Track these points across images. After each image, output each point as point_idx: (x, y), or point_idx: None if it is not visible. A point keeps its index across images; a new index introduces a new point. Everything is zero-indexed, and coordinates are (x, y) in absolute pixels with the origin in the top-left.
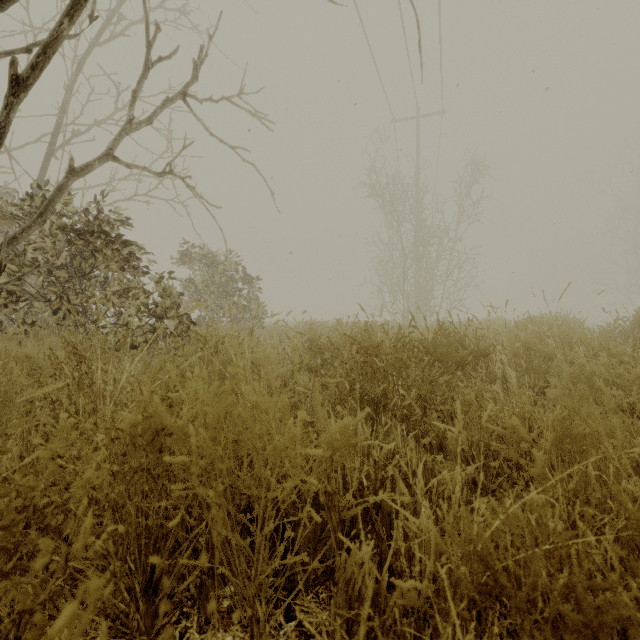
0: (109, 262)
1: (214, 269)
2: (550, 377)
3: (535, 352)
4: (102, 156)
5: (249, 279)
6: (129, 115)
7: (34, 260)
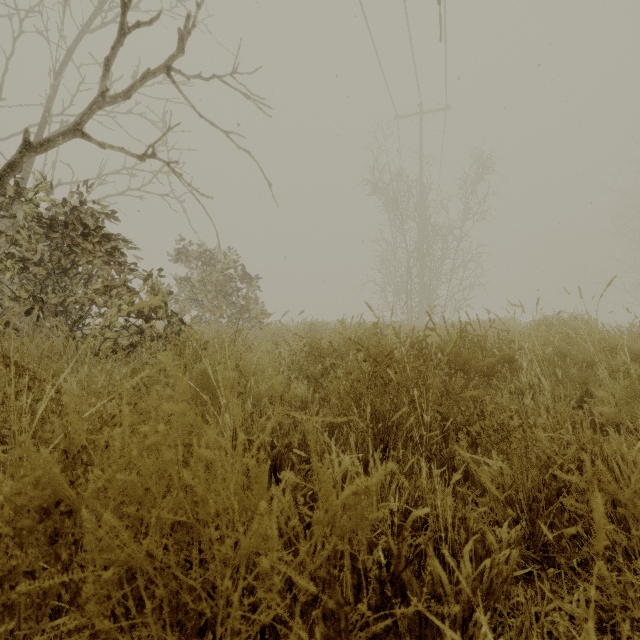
0: (88, 257)
1: (211, 267)
2: (588, 388)
3: (569, 358)
4: (67, 131)
5: (248, 278)
6: (101, 86)
7: (9, 255)
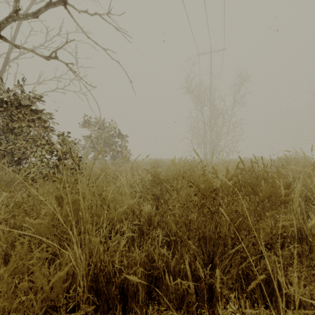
0: (20, 122)
1: (102, 130)
2: None
3: None
4: None
5: (121, 136)
6: (15, 6)
7: None
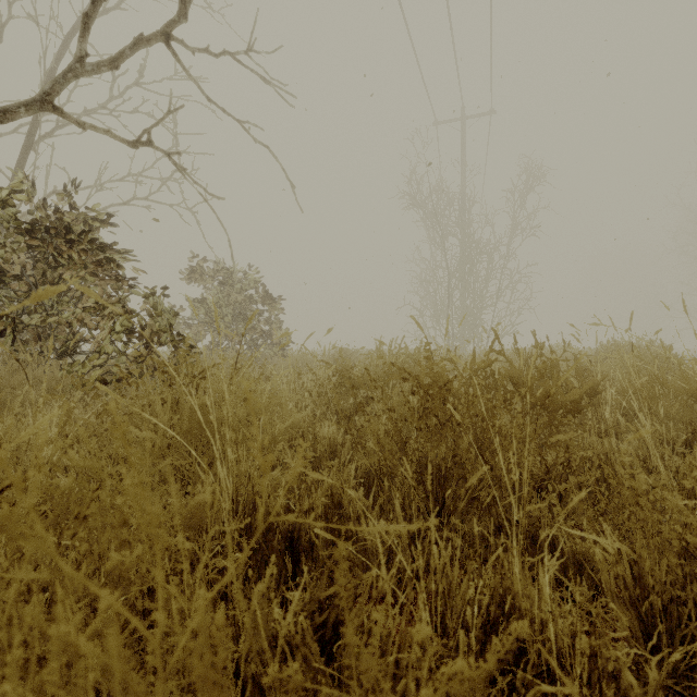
0: (74, 268)
1: (228, 287)
2: (695, 428)
3: (668, 390)
4: (32, 102)
5: (270, 299)
6: (79, 50)
7: None
